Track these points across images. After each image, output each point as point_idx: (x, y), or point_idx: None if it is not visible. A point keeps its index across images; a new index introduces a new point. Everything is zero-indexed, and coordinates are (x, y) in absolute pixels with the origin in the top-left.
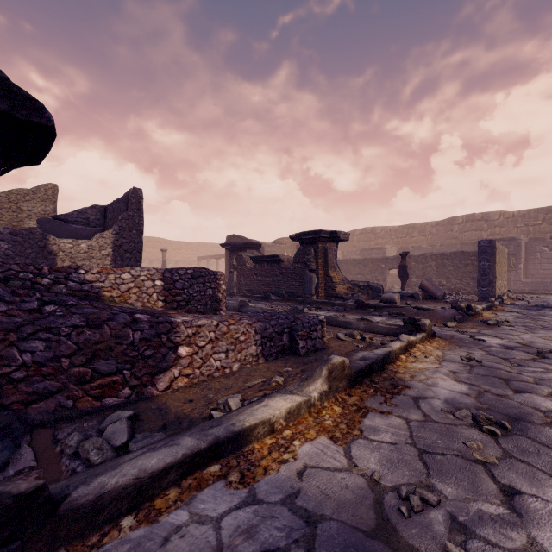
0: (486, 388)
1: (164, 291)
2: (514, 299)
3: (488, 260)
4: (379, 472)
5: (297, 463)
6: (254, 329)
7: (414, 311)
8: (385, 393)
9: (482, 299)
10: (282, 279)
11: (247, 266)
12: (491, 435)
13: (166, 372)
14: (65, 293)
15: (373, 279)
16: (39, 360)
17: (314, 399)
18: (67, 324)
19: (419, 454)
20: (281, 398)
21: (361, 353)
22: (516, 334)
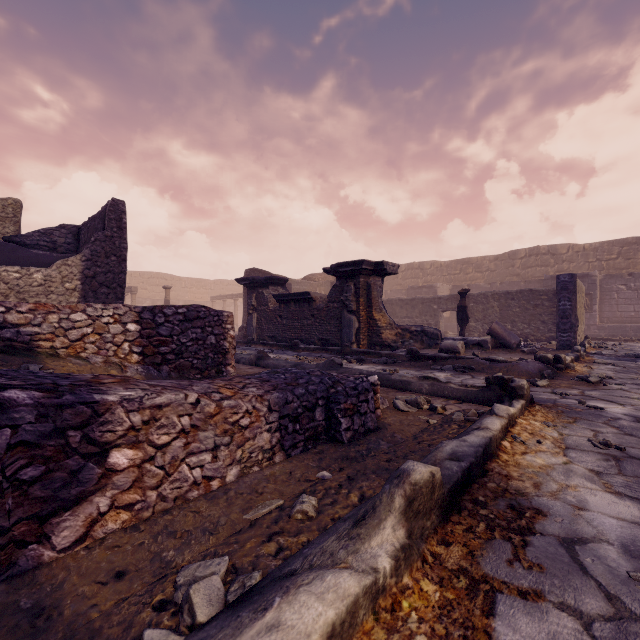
0: None
1: (141, 340)
2: (596, 347)
3: (570, 298)
4: None
5: None
6: (267, 403)
7: (486, 364)
8: (507, 532)
9: (562, 348)
10: (313, 322)
11: (270, 306)
12: None
13: (77, 506)
14: None
15: (424, 322)
16: None
17: (383, 577)
18: None
19: None
20: (312, 588)
21: (448, 444)
22: (635, 396)
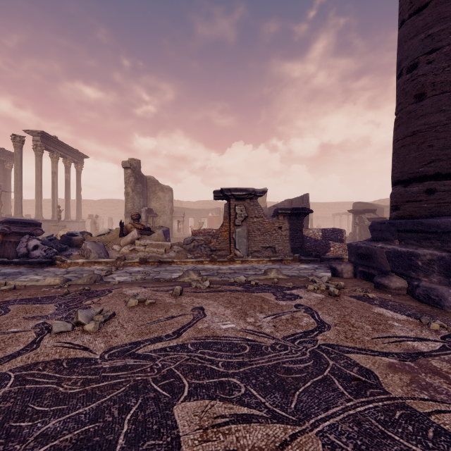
0: None
1: (322, 236)
2: None
3: None
4: None
5: None
6: None
7: None
8: None
9: None
10: None
11: (365, 223)
12: None
13: (328, 252)
14: None
15: None
16: (309, 246)
17: None
18: (312, 241)
19: None
20: None
21: None
22: None
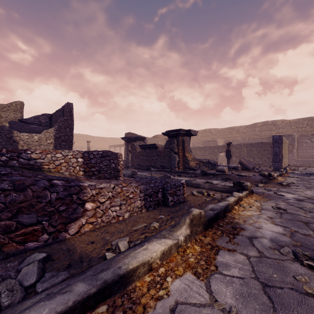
0: (295, 229)
1: (83, 165)
2: (292, 170)
3: (278, 146)
4: (235, 306)
5: (170, 299)
6: (139, 189)
7: (237, 177)
8: (228, 234)
9: (275, 170)
10: (157, 158)
11: (137, 150)
12: (310, 268)
13: (76, 221)
14: (17, 166)
15: (210, 158)
16: None
17: (181, 242)
18: None
19: (263, 287)
20: (157, 242)
21: (210, 205)
22: (301, 191)
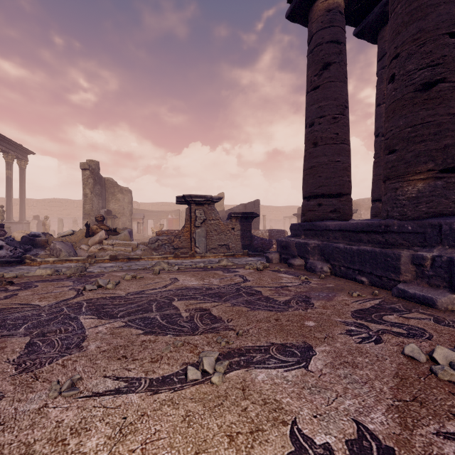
0: None
1: (269, 236)
2: None
3: None
4: None
5: None
6: None
7: None
8: None
9: None
10: None
11: None
12: None
13: (271, 248)
14: None
15: None
16: (256, 243)
17: None
18: (258, 239)
19: None
20: None
21: None
22: None
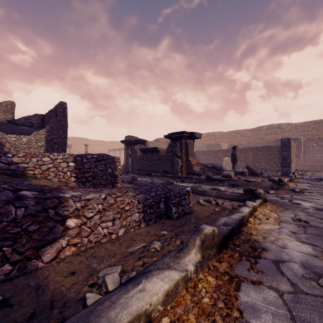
0: None
1: (75, 170)
2: (301, 175)
3: (287, 150)
4: None
5: None
6: (137, 199)
7: (245, 183)
8: (248, 257)
9: (283, 175)
10: (159, 162)
11: (138, 154)
12: None
13: (52, 243)
14: None
15: (214, 162)
16: None
17: (190, 273)
18: None
19: None
20: (159, 276)
21: (223, 218)
22: (317, 198)
